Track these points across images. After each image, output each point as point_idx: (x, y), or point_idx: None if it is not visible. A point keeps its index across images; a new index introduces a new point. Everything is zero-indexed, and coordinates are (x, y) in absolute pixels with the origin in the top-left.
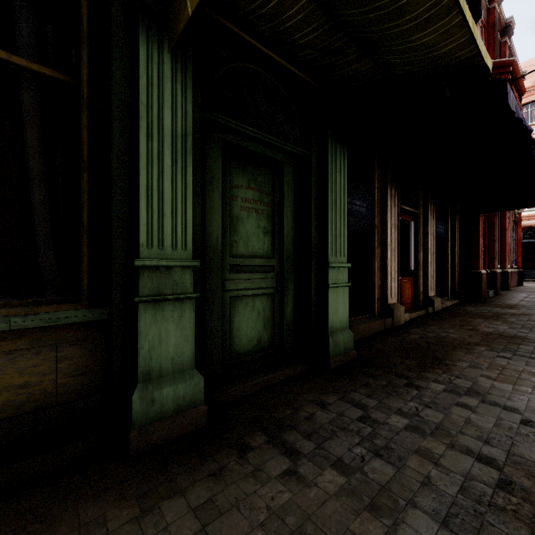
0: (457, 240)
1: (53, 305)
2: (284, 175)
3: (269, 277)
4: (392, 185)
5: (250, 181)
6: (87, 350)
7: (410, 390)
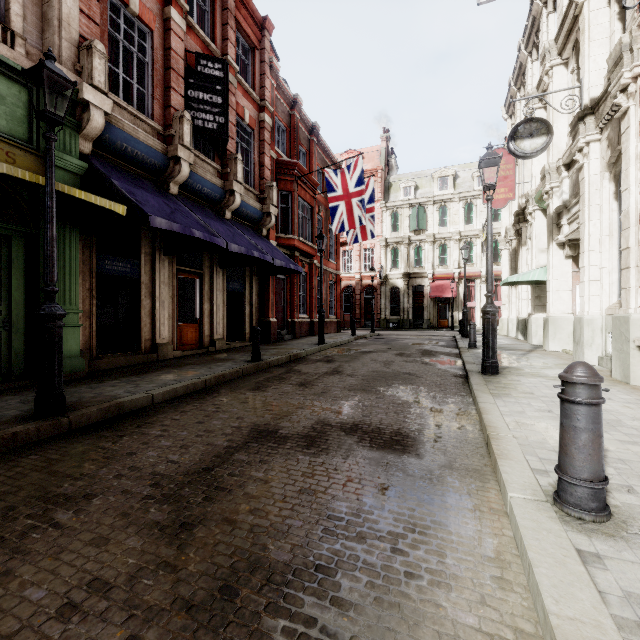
0: (255, 295)
1: None
2: (13, 245)
3: None
4: (162, 252)
5: None
6: None
7: (93, 384)
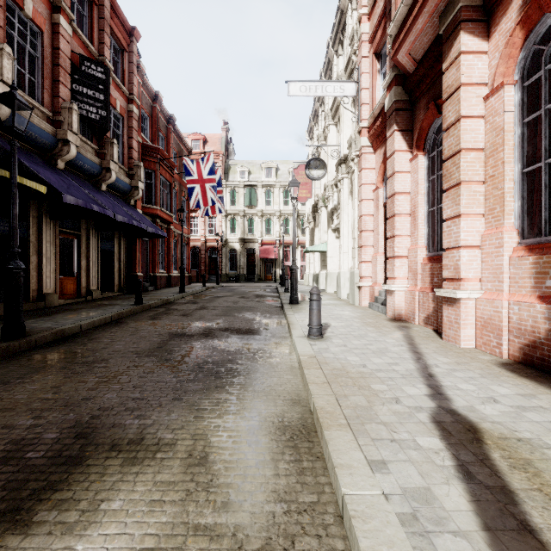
0: (123, 253)
1: None
2: None
3: None
4: (48, 216)
5: None
6: None
7: None
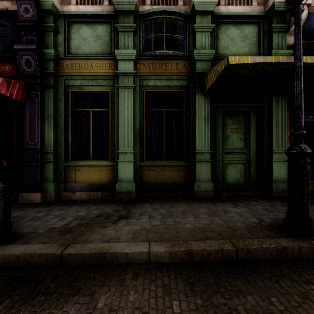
0: None
1: (178, 161)
2: (250, 116)
3: (243, 156)
4: None
5: (234, 121)
6: (184, 172)
7: None
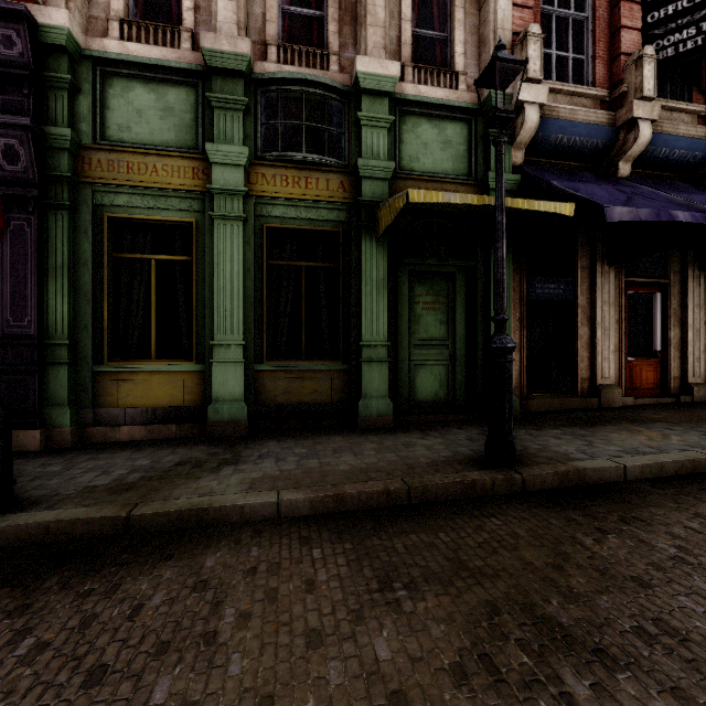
0: None
1: (331, 361)
2: (456, 281)
3: (444, 353)
4: (604, 262)
5: (429, 290)
6: (342, 382)
7: (530, 430)
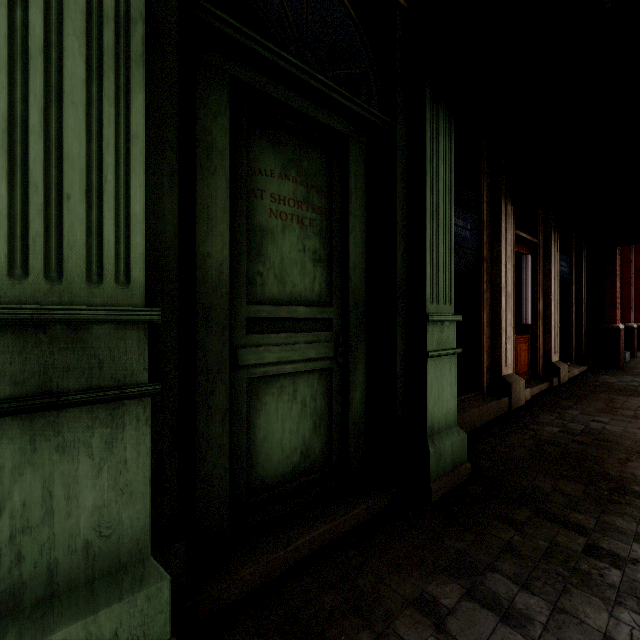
0: (584, 283)
1: None
2: (349, 160)
3: (323, 339)
4: (507, 199)
5: (288, 166)
6: None
7: (602, 568)
